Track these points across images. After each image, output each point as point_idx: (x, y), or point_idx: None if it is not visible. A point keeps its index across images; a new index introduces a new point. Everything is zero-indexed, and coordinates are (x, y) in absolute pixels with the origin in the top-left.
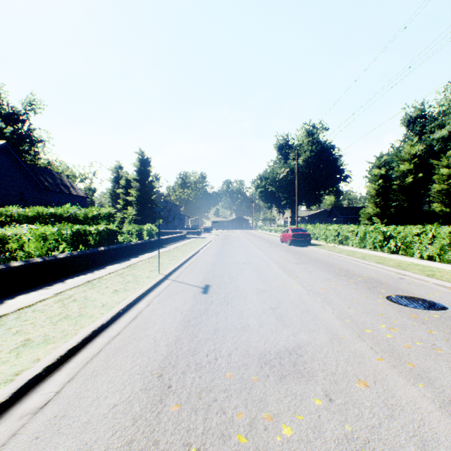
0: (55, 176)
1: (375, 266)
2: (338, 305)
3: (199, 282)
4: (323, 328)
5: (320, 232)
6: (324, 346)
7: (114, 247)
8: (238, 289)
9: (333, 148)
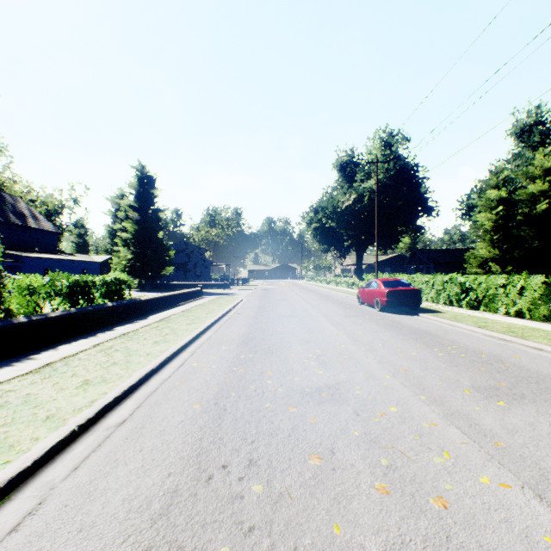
0: (3, 199)
1: None
2: None
3: None
4: None
5: (424, 286)
6: None
7: None
8: None
9: (417, 167)
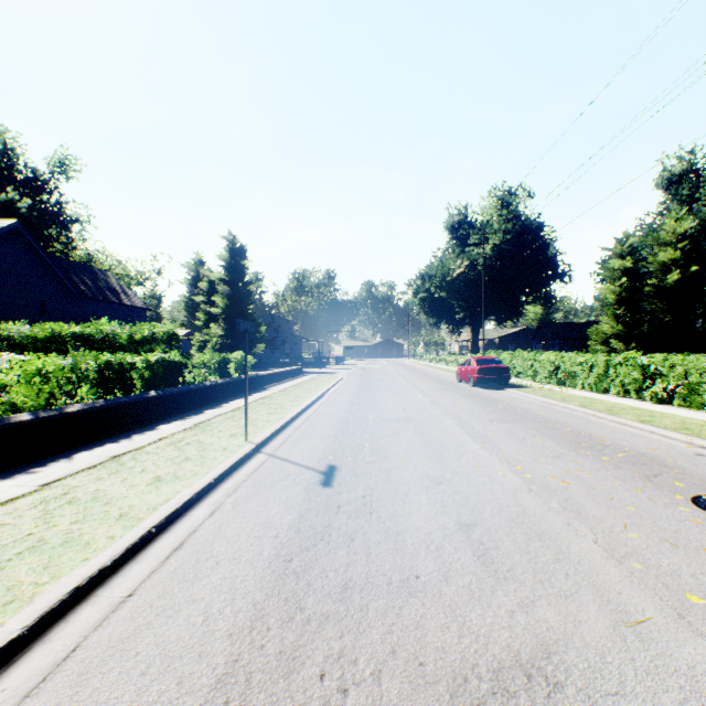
0: (97, 276)
1: (639, 428)
2: (600, 520)
3: (316, 460)
4: (586, 586)
5: (525, 364)
6: (607, 650)
7: (174, 391)
8: (390, 478)
9: (542, 227)
